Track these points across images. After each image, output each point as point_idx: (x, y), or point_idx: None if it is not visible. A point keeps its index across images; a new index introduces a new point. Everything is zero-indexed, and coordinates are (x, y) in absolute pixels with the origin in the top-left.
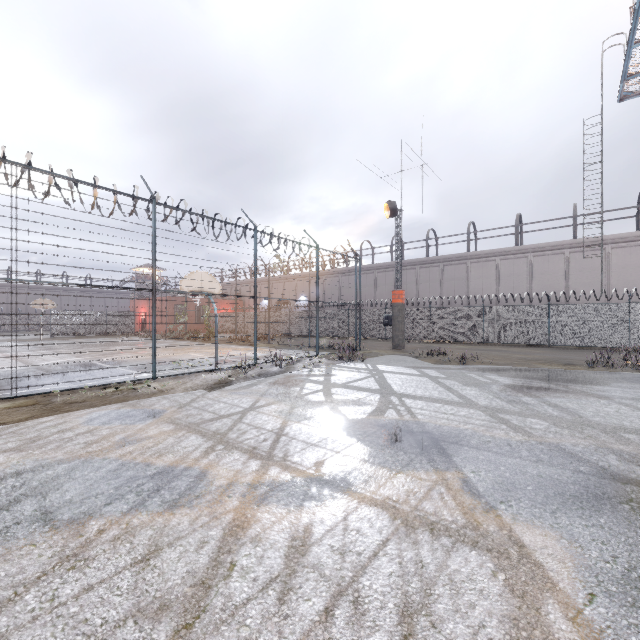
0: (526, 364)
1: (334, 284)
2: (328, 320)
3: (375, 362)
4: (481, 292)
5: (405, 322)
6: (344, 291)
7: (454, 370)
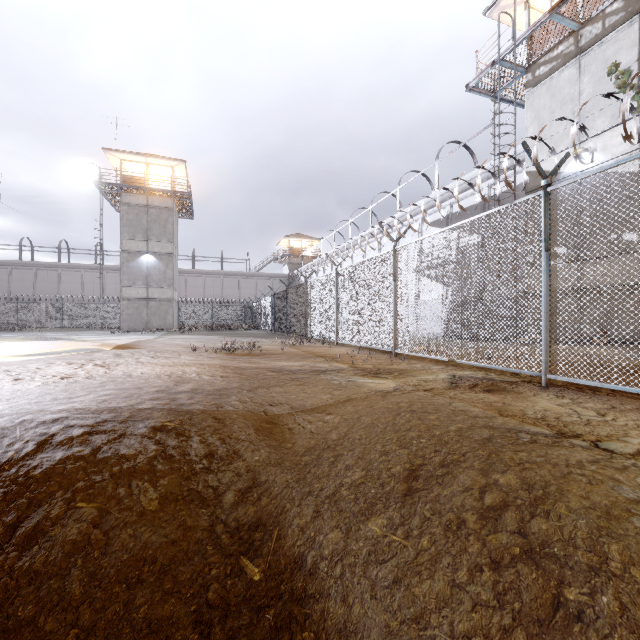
0: (61, 331)
1: None
2: None
3: None
4: (70, 293)
5: None
6: None
7: (10, 333)
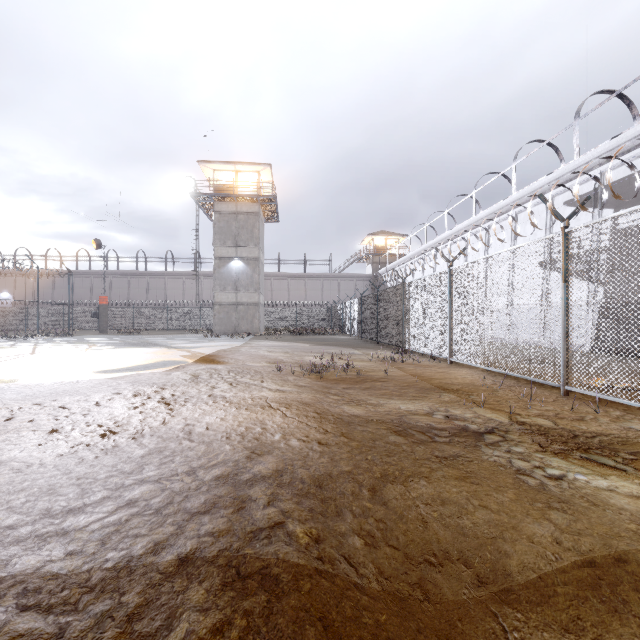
0: (164, 334)
1: (47, 283)
2: (41, 316)
3: (81, 336)
4: (174, 298)
5: (115, 317)
6: (59, 290)
7: (124, 336)
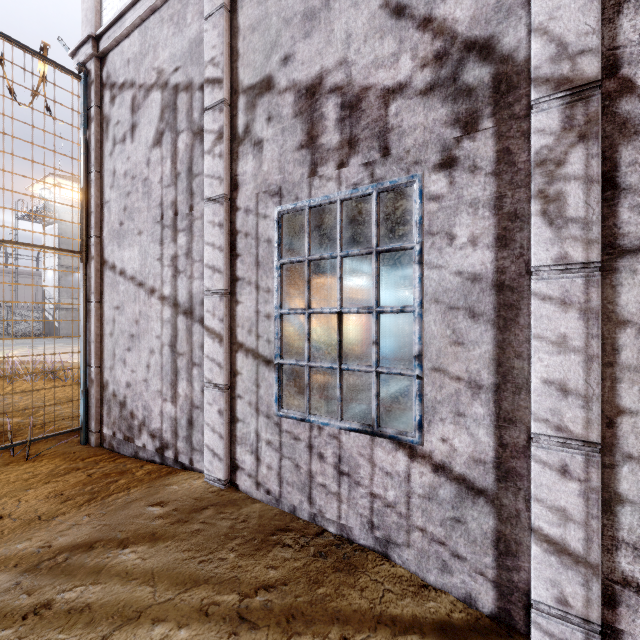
0: None
1: None
2: None
3: None
4: None
5: None
6: None
7: None
